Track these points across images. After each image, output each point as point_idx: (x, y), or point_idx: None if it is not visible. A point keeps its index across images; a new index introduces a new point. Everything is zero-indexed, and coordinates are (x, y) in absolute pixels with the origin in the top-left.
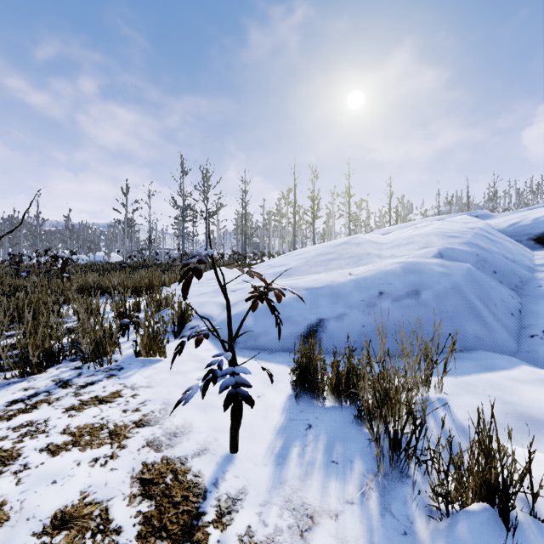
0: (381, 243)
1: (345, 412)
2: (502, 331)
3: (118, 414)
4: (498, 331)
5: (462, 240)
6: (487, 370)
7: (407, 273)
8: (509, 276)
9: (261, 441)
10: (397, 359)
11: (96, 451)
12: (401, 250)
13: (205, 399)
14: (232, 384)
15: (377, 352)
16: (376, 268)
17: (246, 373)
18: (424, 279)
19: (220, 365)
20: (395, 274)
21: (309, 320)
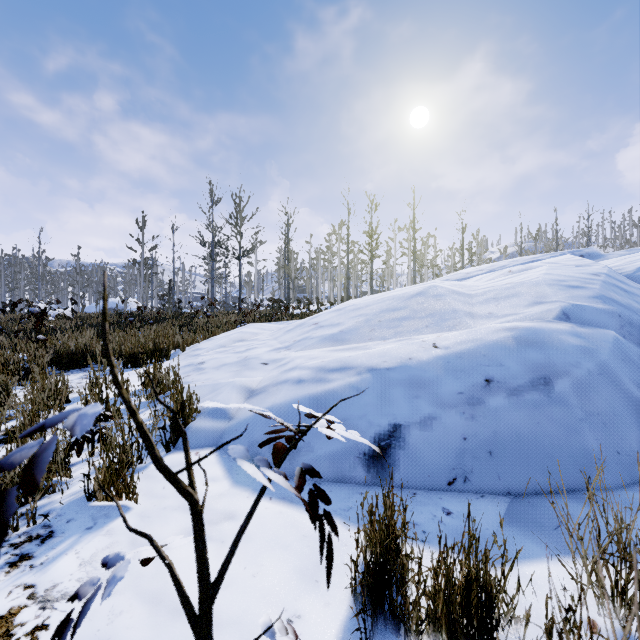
0: (469, 294)
1: None
2: None
3: None
4: None
5: (590, 292)
6: None
7: (525, 347)
8: None
9: None
10: (527, 503)
11: None
12: (502, 306)
13: (179, 639)
14: None
15: (491, 485)
16: (475, 337)
17: None
18: (554, 357)
19: None
20: (506, 349)
21: (377, 427)
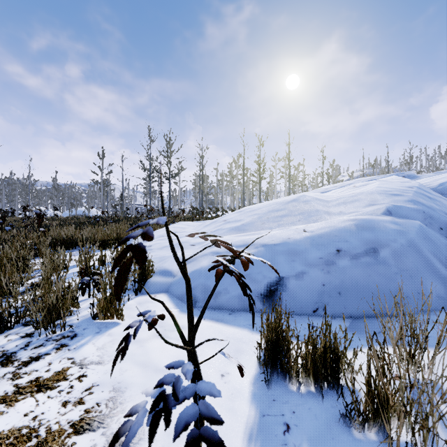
0: (327, 201)
1: (325, 402)
2: None
3: (56, 409)
4: None
5: (406, 198)
6: None
7: (362, 230)
8: None
9: None
10: (361, 321)
11: None
12: (348, 207)
13: None
14: (194, 419)
15: (339, 312)
16: (330, 225)
17: (215, 395)
18: (380, 236)
19: (176, 390)
20: (350, 232)
21: (269, 278)
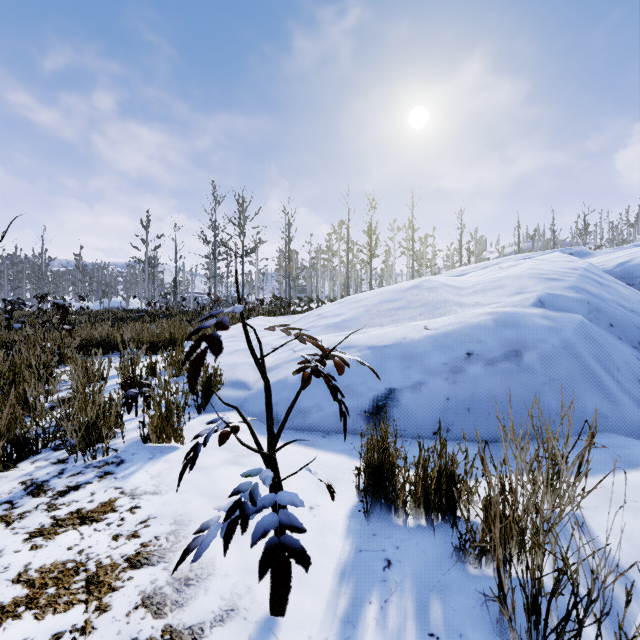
0: (460, 287)
1: (438, 537)
2: (632, 406)
3: (105, 543)
4: (626, 406)
5: (566, 283)
6: (628, 466)
7: (502, 327)
8: (630, 330)
9: (317, 591)
10: (496, 446)
11: (60, 619)
12: (488, 296)
13: None
14: (273, 527)
15: (468, 434)
16: (460, 320)
17: (297, 505)
18: (525, 335)
19: (254, 496)
20: (486, 329)
21: (376, 391)
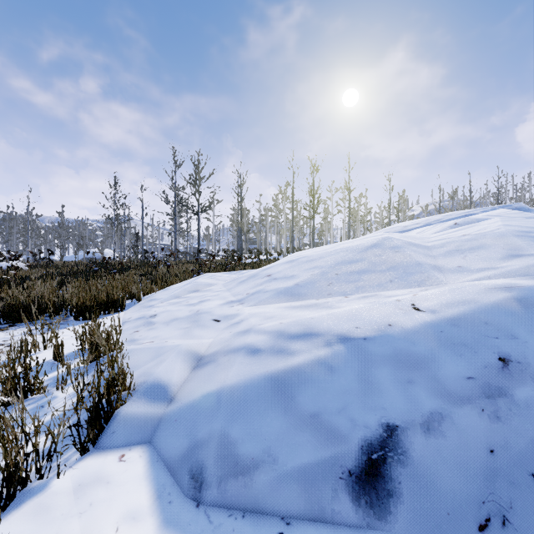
0: (426, 246)
1: None
2: None
3: None
4: None
5: None
6: None
7: None
8: None
9: None
10: None
11: None
12: (471, 259)
13: None
14: None
15: None
16: (463, 297)
17: None
18: None
19: None
20: (513, 315)
21: (364, 429)
